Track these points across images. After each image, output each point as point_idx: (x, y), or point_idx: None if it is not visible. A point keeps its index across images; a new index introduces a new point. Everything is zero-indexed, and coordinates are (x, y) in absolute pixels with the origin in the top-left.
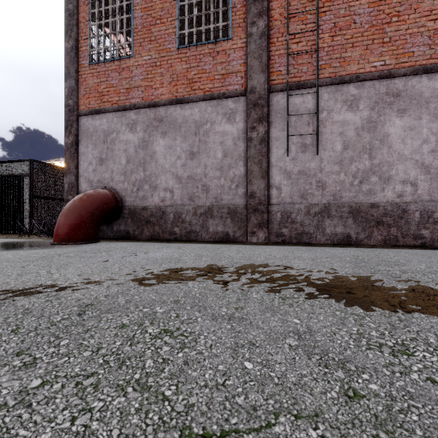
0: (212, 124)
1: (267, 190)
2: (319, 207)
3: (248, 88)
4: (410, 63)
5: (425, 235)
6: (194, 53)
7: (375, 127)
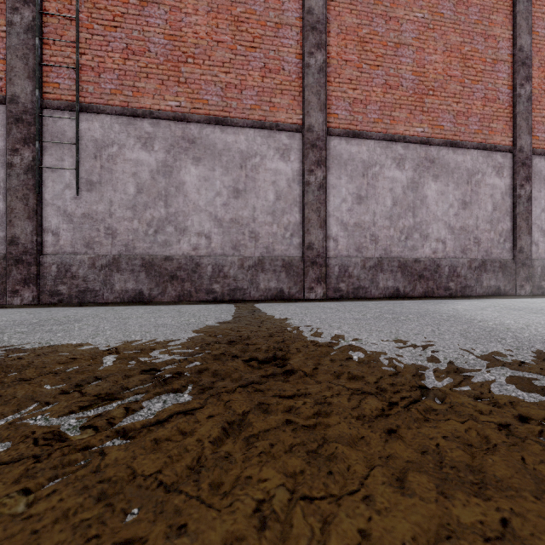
0: None
1: (37, 235)
2: (107, 258)
3: (7, 95)
4: (205, 110)
5: (217, 289)
6: None
7: (171, 172)
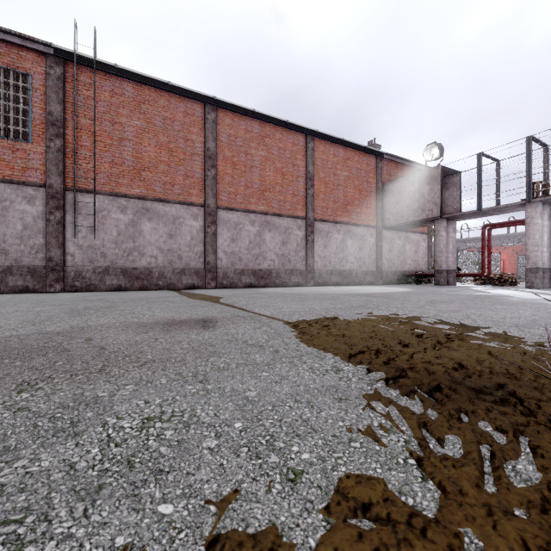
0: (12, 203)
1: (64, 256)
2: (102, 268)
3: (47, 184)
4: (154, 195)
5: (161, 284)
6: None
7: (136, 225)
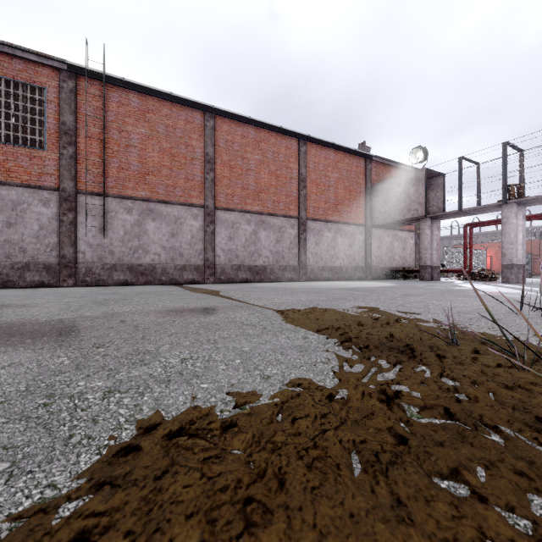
0: (29, 205)
1: (76, 254)
2: (110, 265)
3: (60, 188)
4: (158, 197)
5: (163, 279)
6: (12, 150)
7: (141, 225)
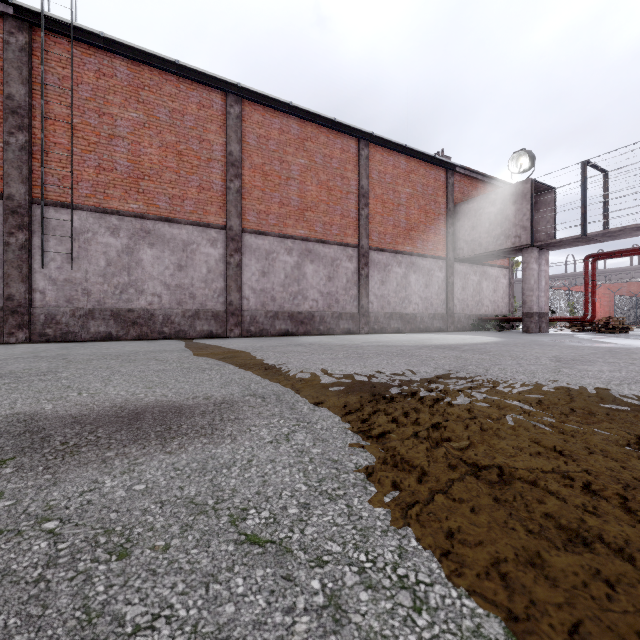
0: None
1: (29, 294)
2: (85, 310)
3: (5, 194)
4: (157, 212)
5: (166, 331)
6: None
7: (133, 252)
